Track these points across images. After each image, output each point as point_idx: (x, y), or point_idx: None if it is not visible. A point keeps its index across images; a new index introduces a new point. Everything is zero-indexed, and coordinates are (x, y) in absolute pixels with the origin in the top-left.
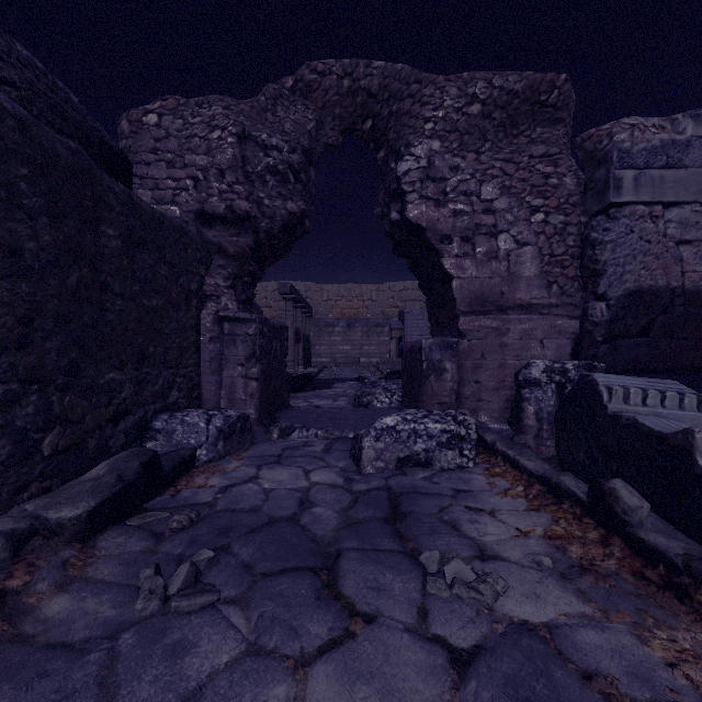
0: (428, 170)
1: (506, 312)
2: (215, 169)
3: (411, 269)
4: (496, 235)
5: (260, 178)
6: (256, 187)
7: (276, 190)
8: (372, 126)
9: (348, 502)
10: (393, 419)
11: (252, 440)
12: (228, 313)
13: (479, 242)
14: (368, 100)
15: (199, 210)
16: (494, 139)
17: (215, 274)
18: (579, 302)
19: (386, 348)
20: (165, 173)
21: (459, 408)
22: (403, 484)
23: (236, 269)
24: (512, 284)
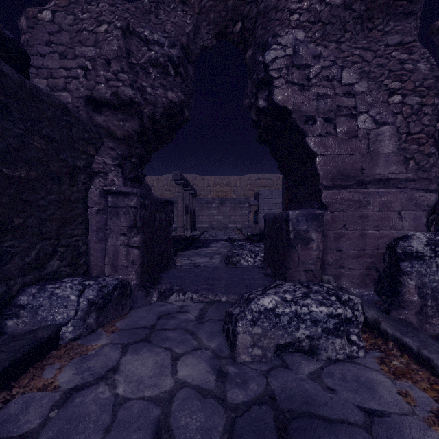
0: (293, 58)
1: (365, 186)
2: (102, 59)
3: (273, 154)
4: (355, 116)
5: (143, 69)
6: (139, 77)
7: (158, 81)
8: (241, 28)
9: (220, 432)
10: (271, 300)
11: (132, 304)
12: (111, 187)
13: (340, 123)
14: (238, 3)
15: (88, 96)
16: (352, 31)
17: (104, 154)
18: (434, 176)
19: (246, 217)
20: (57, 64)
21: (322, 274)
22: (289, 390)
23: (124, 150)
24: (372, 160)
